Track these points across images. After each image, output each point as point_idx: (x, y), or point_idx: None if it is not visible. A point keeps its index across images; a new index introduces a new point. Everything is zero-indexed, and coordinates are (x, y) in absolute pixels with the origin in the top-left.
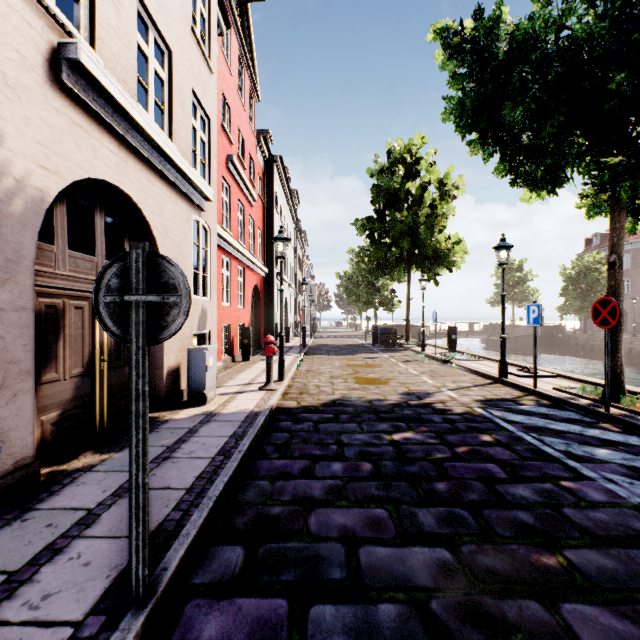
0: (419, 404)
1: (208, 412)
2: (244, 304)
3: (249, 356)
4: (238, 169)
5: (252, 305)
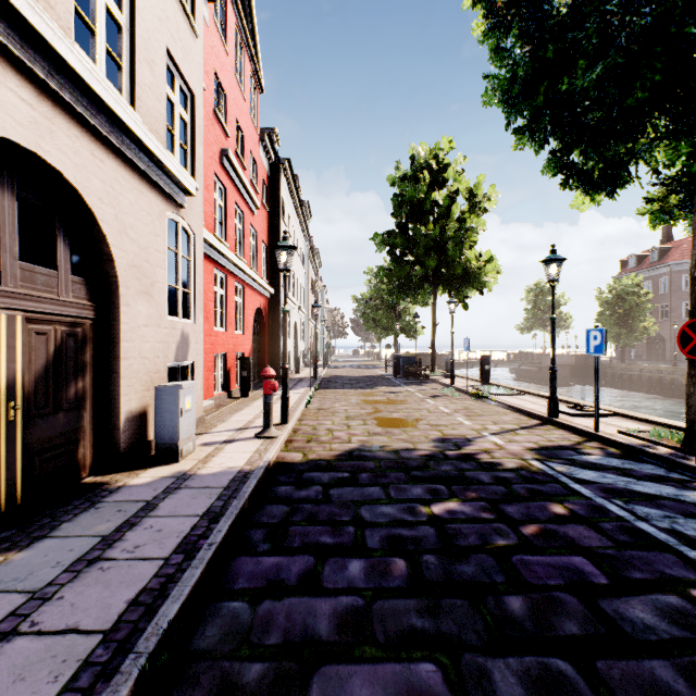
0: (459, 455)
1: (180, 473)
2: (244, 329)
3: (249, 391)
4: (235, 167)
5: (255, 331)
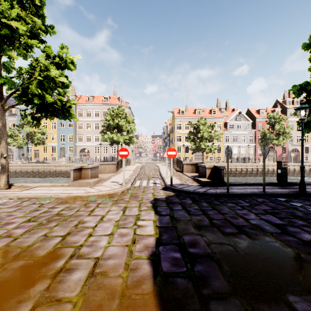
0: None
1: None
2: None
3: None
4: None
5: None
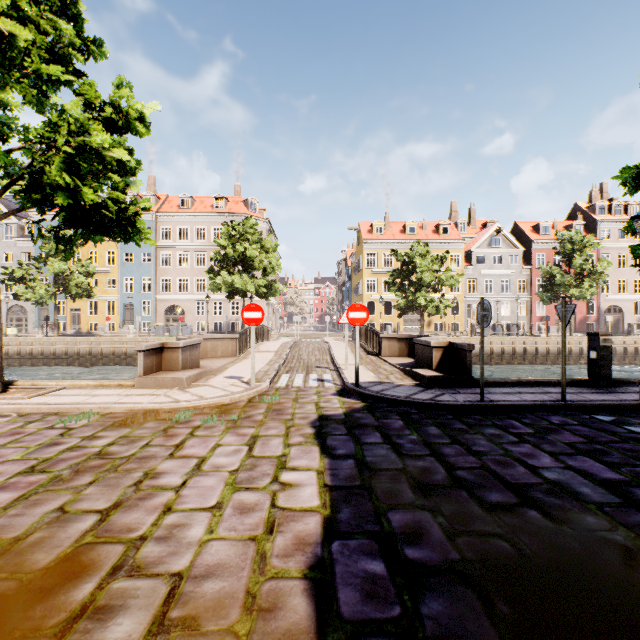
0: None
1: None
2: None
3: None
4: None
5: None
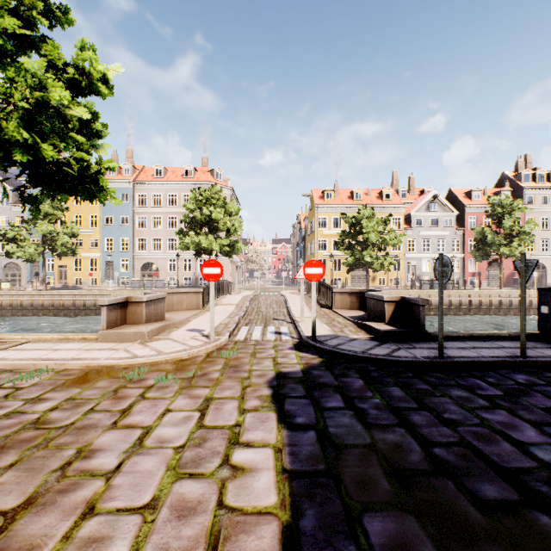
0: None
1: None
2: None
3: None
4: None
5: None
